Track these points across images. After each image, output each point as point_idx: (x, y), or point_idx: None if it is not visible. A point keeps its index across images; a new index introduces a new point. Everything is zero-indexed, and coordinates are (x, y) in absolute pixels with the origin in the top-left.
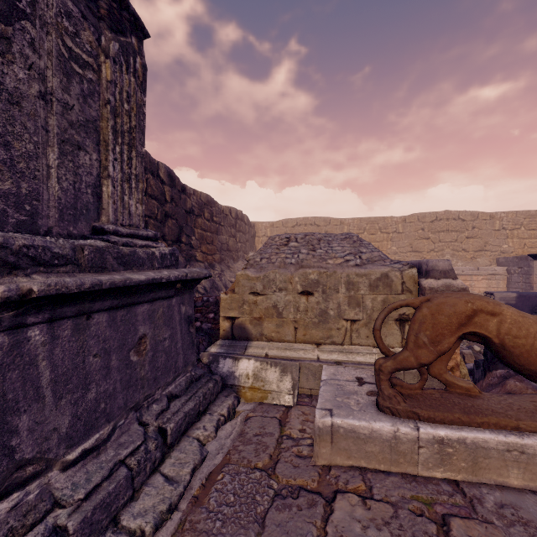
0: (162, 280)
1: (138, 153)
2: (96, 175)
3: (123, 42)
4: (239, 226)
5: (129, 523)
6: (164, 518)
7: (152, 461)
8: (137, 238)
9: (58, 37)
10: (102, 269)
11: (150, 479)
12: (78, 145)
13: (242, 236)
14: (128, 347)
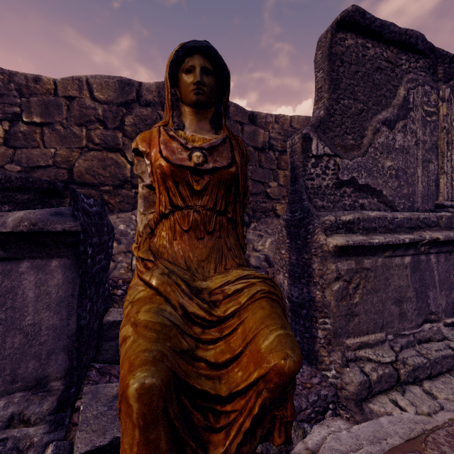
0: None
1: None
2: (436, 174)
3: (451, 84)
4: None
5: None
6: None
7: None
8: None
9: (421, 109)
10: (450, 228)
11: None
12: (428, 160)
13: None
14: None
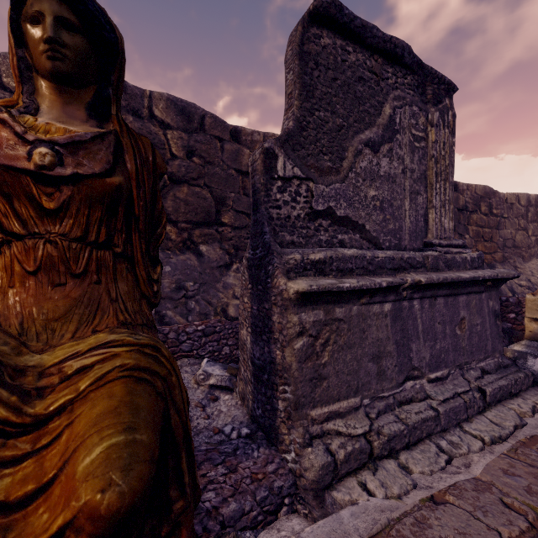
0: (479, 278)
1: (449, 183)
2: (425, 208)
3: (441, 108)
4: (532, 214)
5: (470, 431)
6: (496, 441)
7: (477, 405)
8: (451, 247)
9: (408, 132)
10: (437, 270)
11: (477, 416)
12: (417, 192)
13: (536, 227)
14: (454, 323)
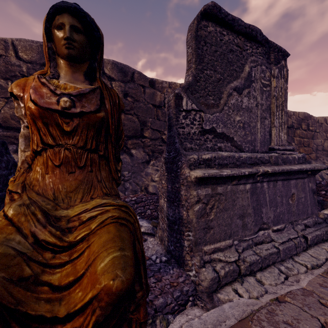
0: (303, 169)
1: (284, 112)
2: (269, 127)
3: (279, 66)
4: None
5: (298, 261)
6: (315, 267)
7: (302, 246)
8: (285, 151)
9: (259, 81)
10: (277, 164)
11: (302, 252)
12: (264, 117)
13: None
14: (288, 197)
